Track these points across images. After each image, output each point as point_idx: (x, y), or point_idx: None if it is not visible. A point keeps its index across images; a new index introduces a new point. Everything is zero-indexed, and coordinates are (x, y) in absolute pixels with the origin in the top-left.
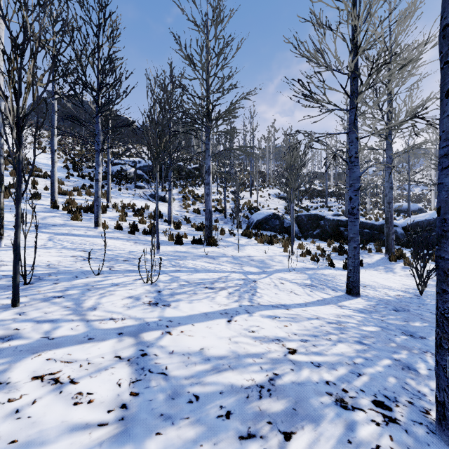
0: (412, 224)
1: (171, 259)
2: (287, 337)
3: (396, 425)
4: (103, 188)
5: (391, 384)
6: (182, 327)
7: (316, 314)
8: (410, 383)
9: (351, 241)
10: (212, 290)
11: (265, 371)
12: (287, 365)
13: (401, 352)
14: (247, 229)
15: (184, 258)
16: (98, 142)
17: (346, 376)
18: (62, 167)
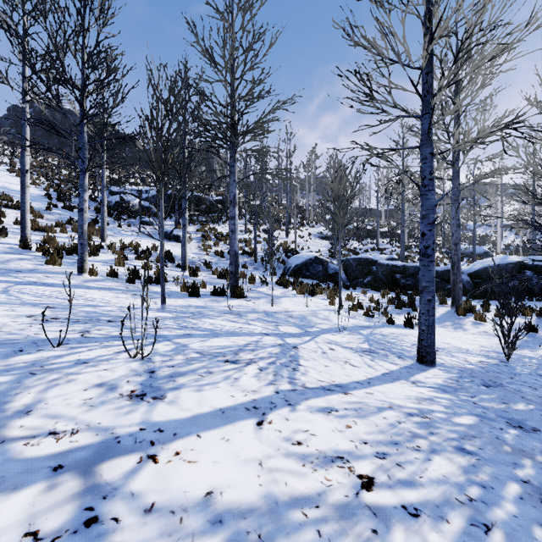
0: (479, 271)
1: (181, 318)
2: (354, 449)
3: None
4: (97, 223)
5: None
6: (178, 442)
7: (388, 400)
8: None
9: (423, 292)
10: (236, 364)
11: (327, 541)
12: (364, 519)
13: (524, 463)
14: (283, 277)
15: (200, 315)
16: (83, 158)
17: (468, 535)
18: (42, 195)
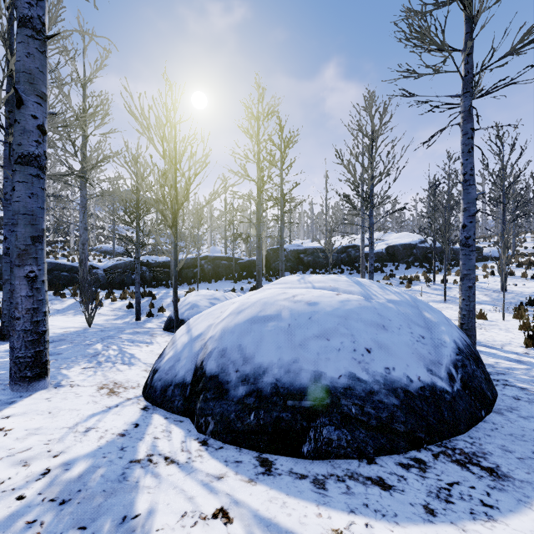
0: (112, 267)
1: None
2: None
3: None
4: None
5: None
6: None
7: None
8: None
9: (6, 283)
10: None
11: None
12: None
13: None
14: None
15: None
16: None
17: None
18: None
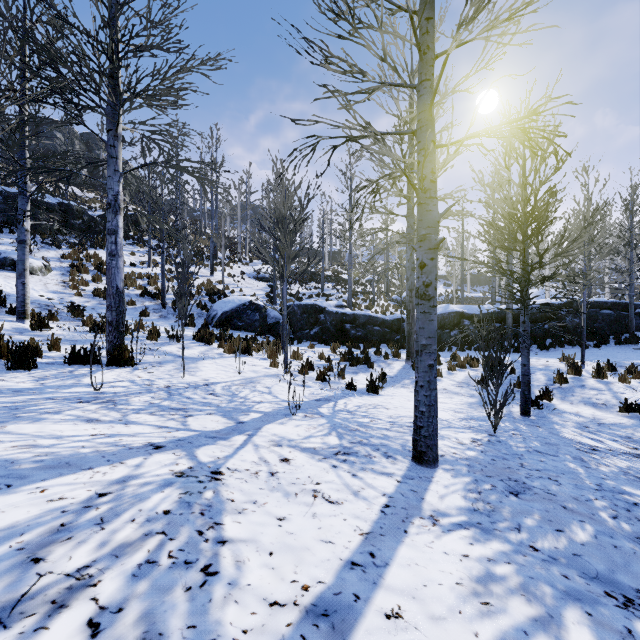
0: None
1: None
2: None
3: None
4: None
5: None
6: None
7: (442, 636)
8: None
9: (423, 353)
10: None
11: None
12: None
13: None
14: (204, 328)
15: (7, 416)
16: None
17: None
18: None
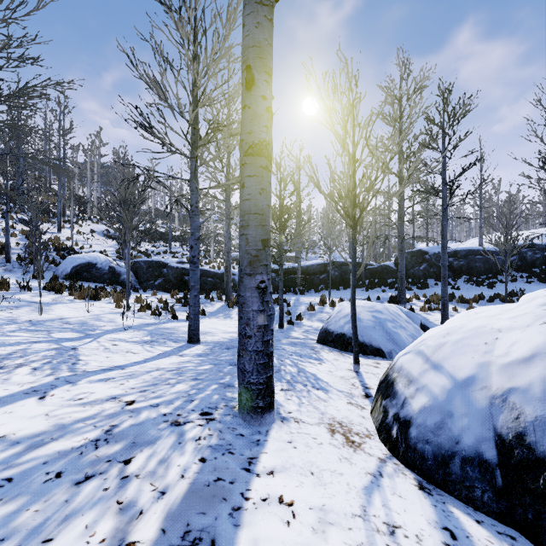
0: None
1: None
2: (124, 393)
3: (214, 421)
4: None
5: (215, 399)
6: None
7: (157, 366)
8: (228, 394)
9: (192, 290)
10: (1, 370)
11: (100, 427)
12: (125, 415)
13: (226, 377)
14: (55, 280)
15: None
16: None
17: (182, 405)
18: None
